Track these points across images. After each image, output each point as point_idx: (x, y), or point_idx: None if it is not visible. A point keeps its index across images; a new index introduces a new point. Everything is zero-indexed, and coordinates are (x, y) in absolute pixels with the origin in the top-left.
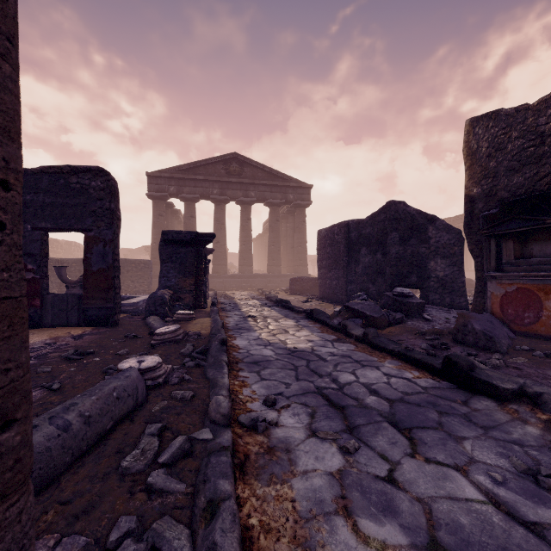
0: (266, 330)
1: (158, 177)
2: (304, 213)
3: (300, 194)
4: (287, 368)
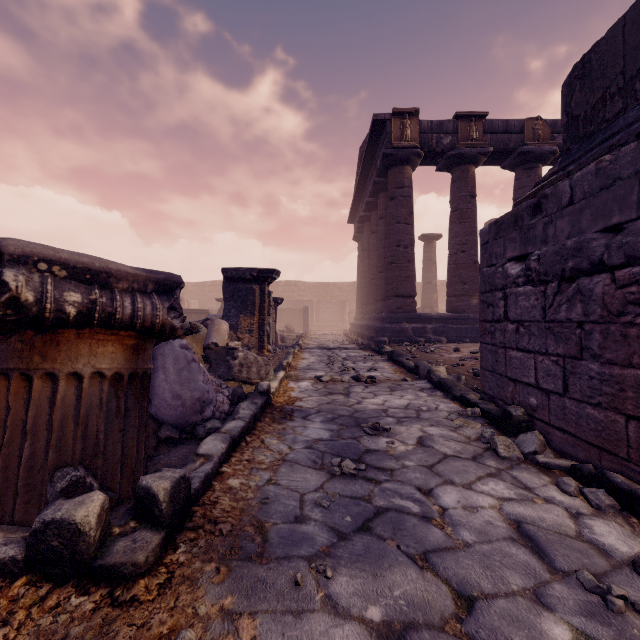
0: None
1: (354, 220)
2: (390, 179)
3: (382, 145)
4: None
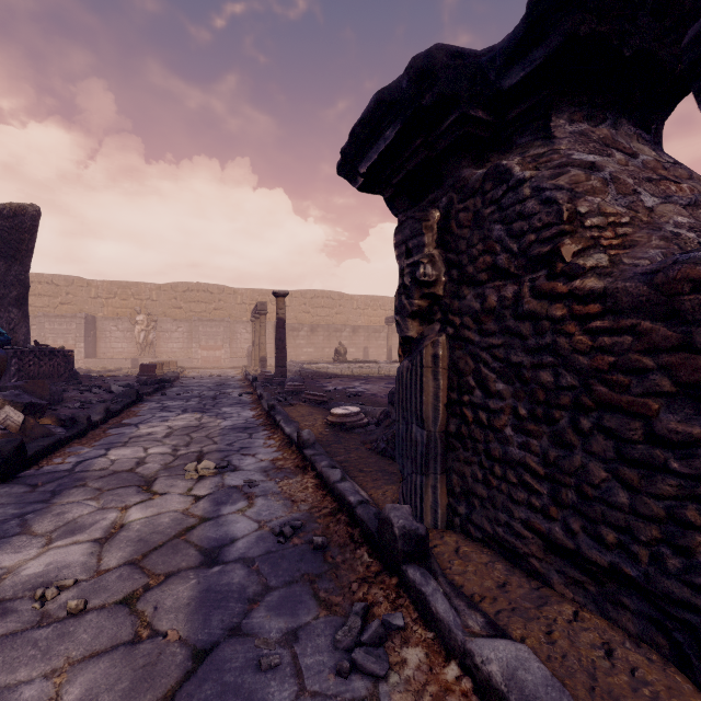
0: (202, 433)
1: None
2: None
3: None
4: (222, 403)
